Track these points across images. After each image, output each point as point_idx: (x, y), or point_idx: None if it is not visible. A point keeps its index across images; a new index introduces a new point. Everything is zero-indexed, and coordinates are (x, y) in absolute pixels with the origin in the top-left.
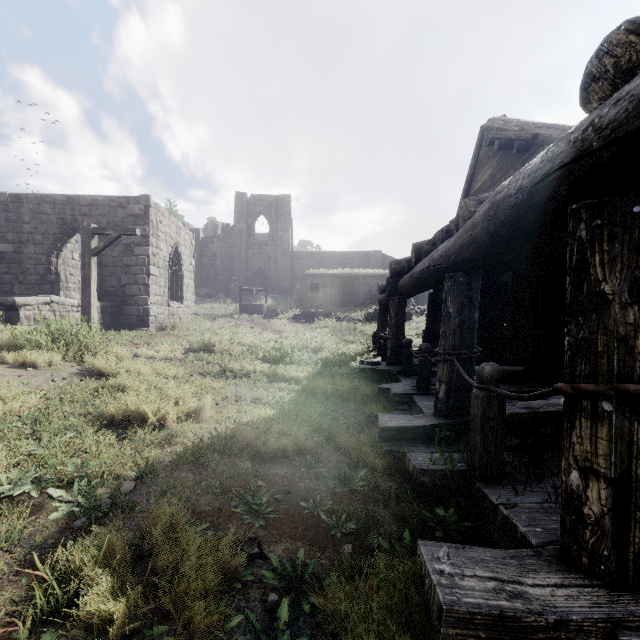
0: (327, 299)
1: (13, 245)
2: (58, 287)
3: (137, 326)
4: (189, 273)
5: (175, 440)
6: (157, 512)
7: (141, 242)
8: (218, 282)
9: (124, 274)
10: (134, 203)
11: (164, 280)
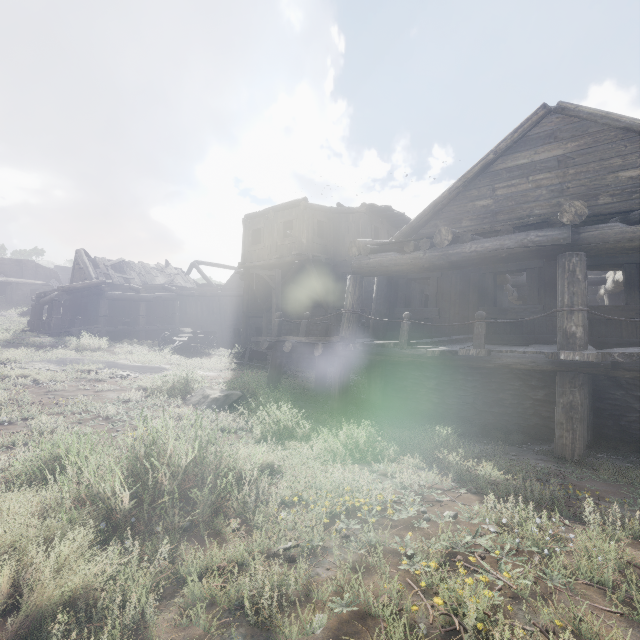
0: None
1: None
2: None
3: None
4: None
5: None
6: None
7: None
8: None
9: None
10: None
11: None
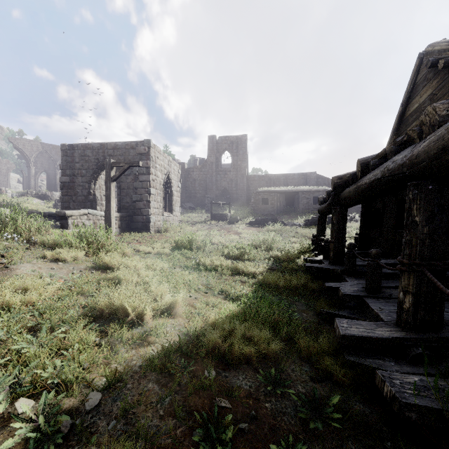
0: (274, 209)
1: (70, 177)
2: (95, 204)
3: (142, 229)
4: (177, 192)
5: (149, 339)
6: None
7: (145, 172)
8: (197, 198)
9: (134, 194)
10: (140, 145)
11: (160, 198)
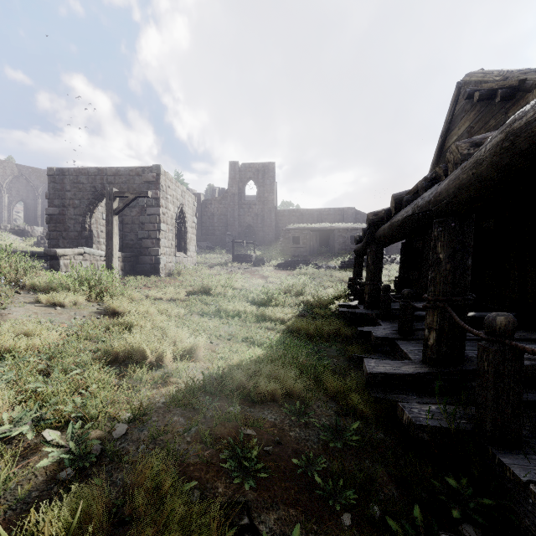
0: (306, 250)
1: (58, 209)
2: (91, 241)
3: (150, 272)
4: (192, 229)
5: (170, 379)
6: (142, 468)
7: (153, 204)
8: (215, 236)
9: (140, 230)
10: (148, 172)
11: (172, 235)
